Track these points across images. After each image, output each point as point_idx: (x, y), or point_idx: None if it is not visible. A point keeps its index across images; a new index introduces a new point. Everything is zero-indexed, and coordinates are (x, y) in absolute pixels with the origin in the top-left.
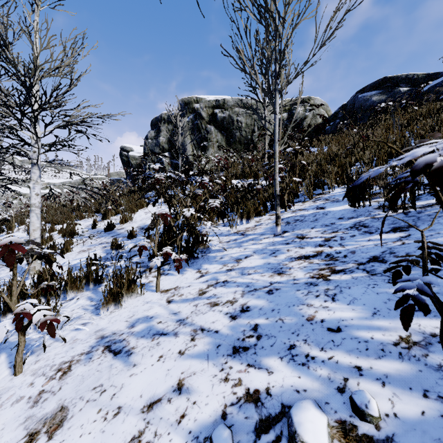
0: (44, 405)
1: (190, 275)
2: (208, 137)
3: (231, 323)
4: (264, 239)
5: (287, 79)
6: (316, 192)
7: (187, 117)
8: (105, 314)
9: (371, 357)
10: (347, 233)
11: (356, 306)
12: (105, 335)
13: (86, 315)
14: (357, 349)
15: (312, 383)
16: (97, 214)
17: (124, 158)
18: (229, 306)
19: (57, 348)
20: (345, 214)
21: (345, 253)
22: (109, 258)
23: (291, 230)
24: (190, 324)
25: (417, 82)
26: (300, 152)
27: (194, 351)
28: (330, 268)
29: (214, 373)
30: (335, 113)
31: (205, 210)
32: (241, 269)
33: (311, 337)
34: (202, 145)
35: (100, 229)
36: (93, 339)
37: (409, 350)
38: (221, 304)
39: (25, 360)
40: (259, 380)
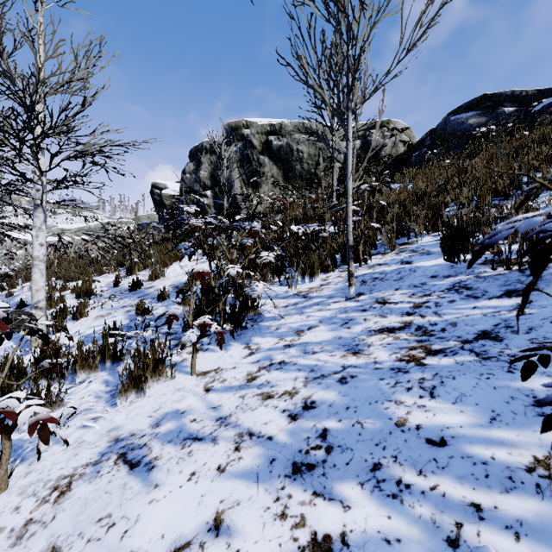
0: (30, 543)
1: (235, 351)
2: (260, 171)
3: (290, 426)
4: (333, 304)
5: (363, 95)
6: (400, 241)
7: (235, 146)
8: (123, 405)
9: (494, 489)
10: (444, 297)
11: (465, 406)
12: (121, 436)
13: (97, 407)
14: (472, 476)
15: (409, 528)
16: (120, 269)
17: (156, 197)
18: (287, 400)
19: (56, 454)
20: (440, 271)
21: (443, 326)
22: (132, 327)
23: (368, 292)
24: (234, 425)
25: (526, 100)
26: (378, 190)
27: (239, 467)
28: (424, 346)
29: (266, 504)
30: (421, 140)
31: (256, 265)
32: (304, 345)
33: (403, 452)
34: (253, 181)
35: (124, 288)
36: (104, 442)
37: (551, 481)
38: (277, 396)
39: (13, 471)
40: (331, 519)
